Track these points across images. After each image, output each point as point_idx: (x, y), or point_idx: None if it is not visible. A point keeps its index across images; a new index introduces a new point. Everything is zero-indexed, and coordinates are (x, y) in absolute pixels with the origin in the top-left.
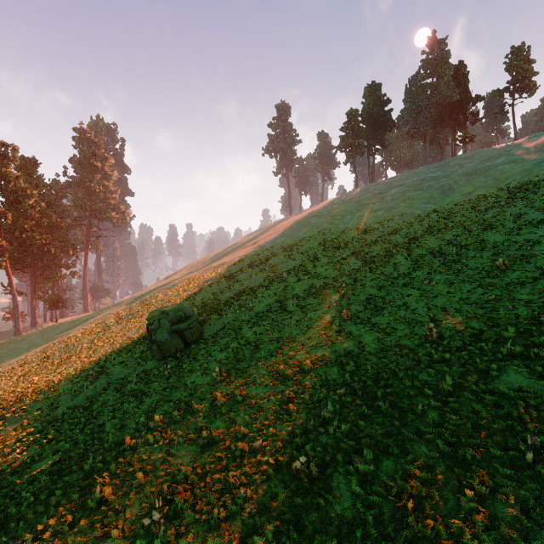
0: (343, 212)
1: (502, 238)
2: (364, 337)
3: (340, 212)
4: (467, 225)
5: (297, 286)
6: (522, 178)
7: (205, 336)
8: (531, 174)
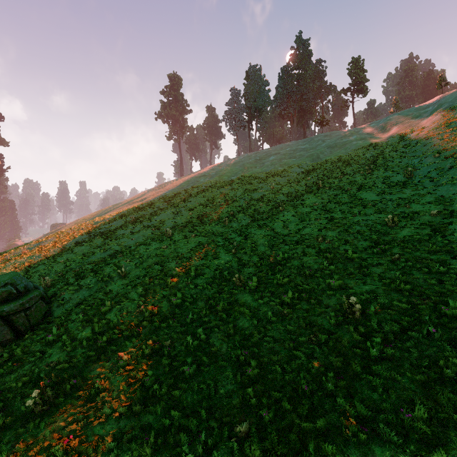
0: (230, 173)
1: (378, 197)
2: (263, 311)
3: (227, 173)
4: (341, 186)
5: (182, 244)
6: (376, 150)
7: (51, 316)
8: (382, 147)
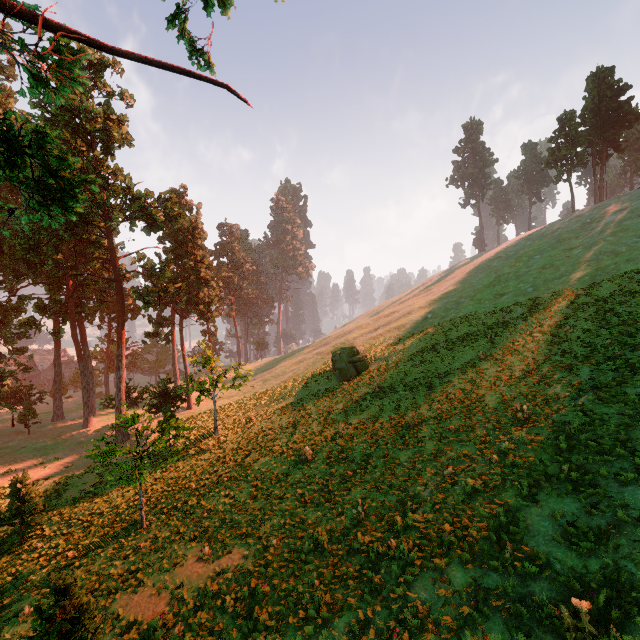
0: (533, 251)
1: None
2: (487, 370)
3: (529, 251)
4: None
5: (453, 332)
6: None
7: (371, 368)
8: None
